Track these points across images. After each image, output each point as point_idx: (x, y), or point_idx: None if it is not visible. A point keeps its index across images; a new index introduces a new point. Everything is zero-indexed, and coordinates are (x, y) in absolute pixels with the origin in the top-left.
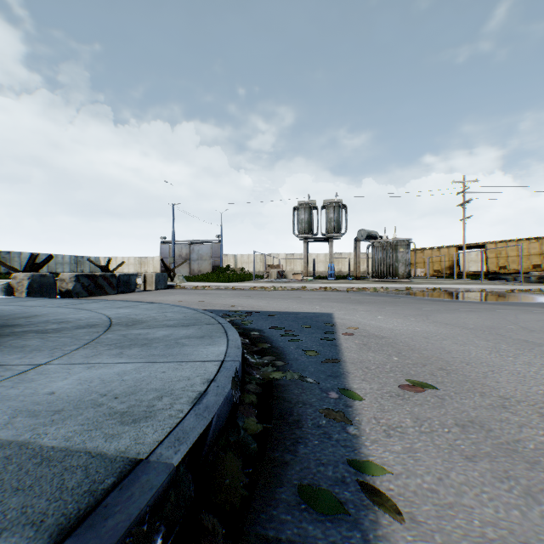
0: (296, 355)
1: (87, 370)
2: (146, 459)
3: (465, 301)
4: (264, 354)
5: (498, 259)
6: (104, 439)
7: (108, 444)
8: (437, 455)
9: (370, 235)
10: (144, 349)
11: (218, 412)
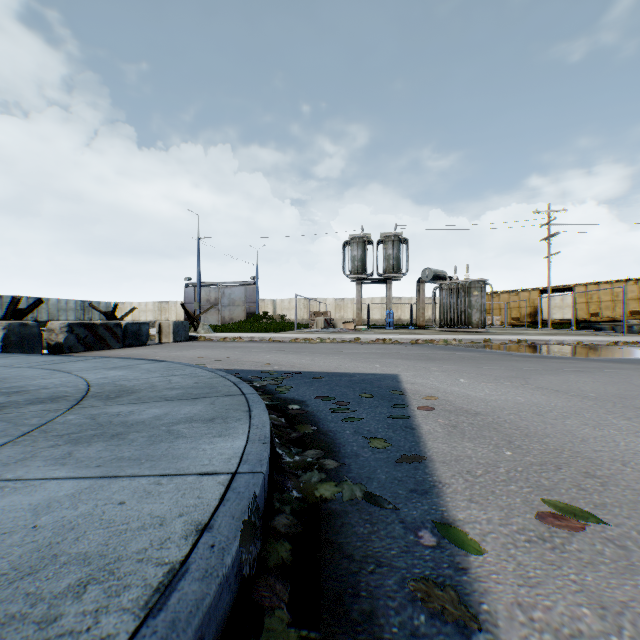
0: (355, 447)
1: None
2: None
3: (564, 357)
4: (307, 446)
5: (589, 305)
6: None
7: None
8: None
9: (437, 276)
10: (112, 446)
11: (198, 633)
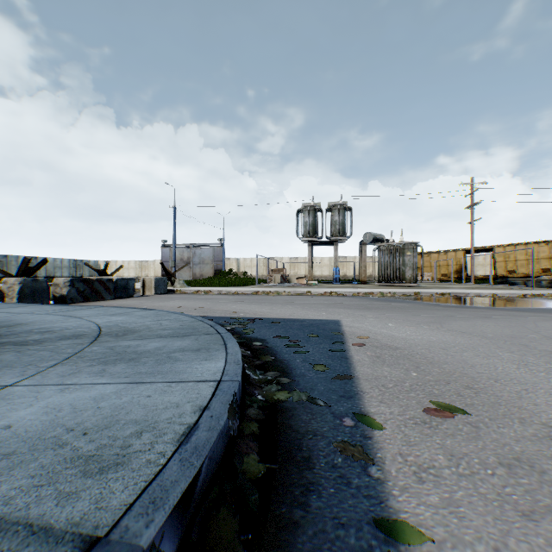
0: (303, 370)
1: (60, 393)
2: (105, 537)
3: (477, 307)
4: (268, 369)
5: (506, 263)
6: (56, 500)
7: (59, 511)
8: (485, 510)
9: (376, 239)
10: (131, 366)
11: (209, 454)
